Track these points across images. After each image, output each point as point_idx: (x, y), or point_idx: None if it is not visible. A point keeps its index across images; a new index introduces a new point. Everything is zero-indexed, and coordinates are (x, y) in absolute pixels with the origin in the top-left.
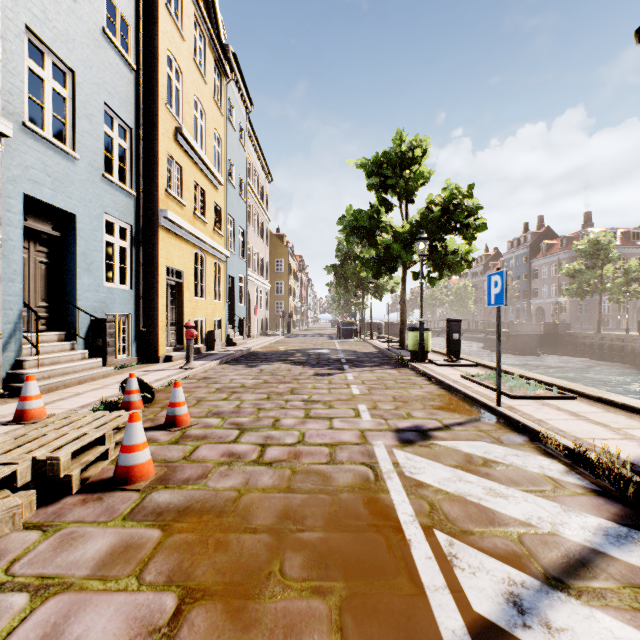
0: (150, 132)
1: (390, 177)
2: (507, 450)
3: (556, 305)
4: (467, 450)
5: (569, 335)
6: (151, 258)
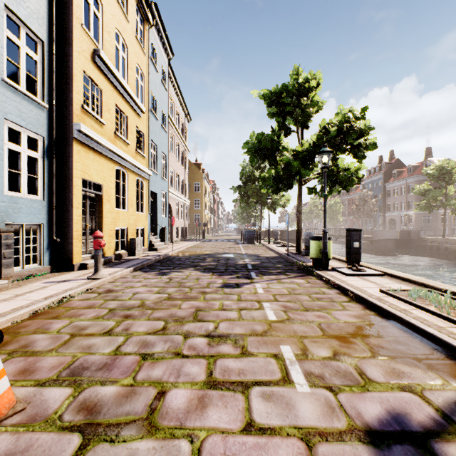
0: (64, 48)
1: (289, 105)
2: None
3: (405, 217)
4: None
5: (419, 240)
6: (65, 170)
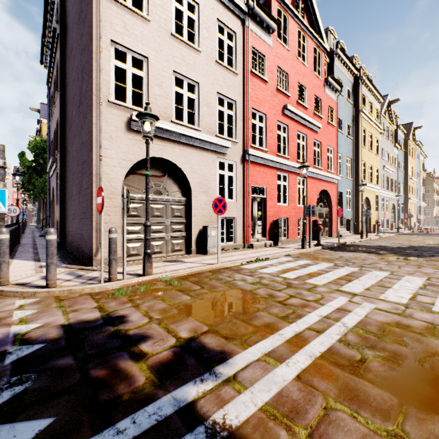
0: (406, 182)
1: None
2: None
3: None
4: None
5: None
6: (406, 207)
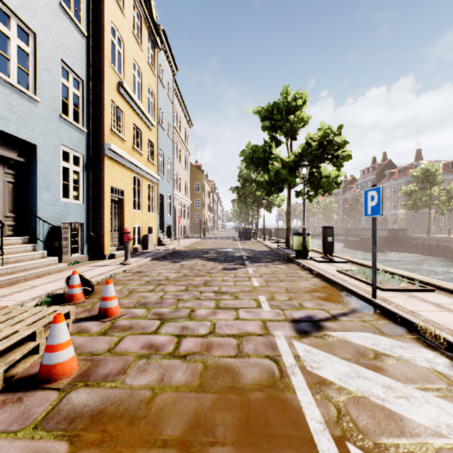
0: (98, 84)
1: (279, 121)
2: (392, 341)
3: (396, 216)
4: (357, 341)
5: (406, 237)
6: (99, 180)
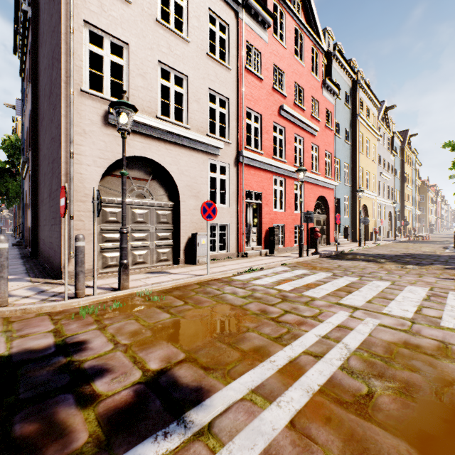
0: (402, 190)
1: None
2: None
3: None
4: None
5: None
6: (402, 215)
